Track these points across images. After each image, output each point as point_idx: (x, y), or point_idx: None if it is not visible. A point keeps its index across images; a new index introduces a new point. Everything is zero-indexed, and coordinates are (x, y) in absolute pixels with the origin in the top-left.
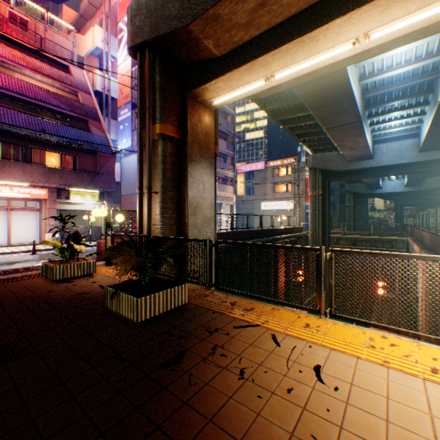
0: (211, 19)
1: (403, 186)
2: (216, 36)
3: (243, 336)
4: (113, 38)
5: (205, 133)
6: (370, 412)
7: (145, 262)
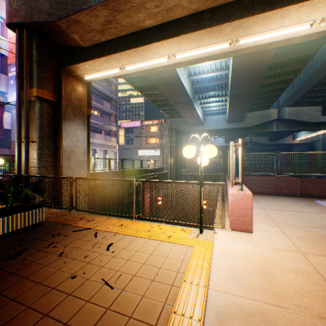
0: (74, 22)
1: (224, 142)
2: (80, 33)
3: (76, 235)
4: (3, 2)
5: (79, 99)
6: (123, 258)
7: (3, 193)
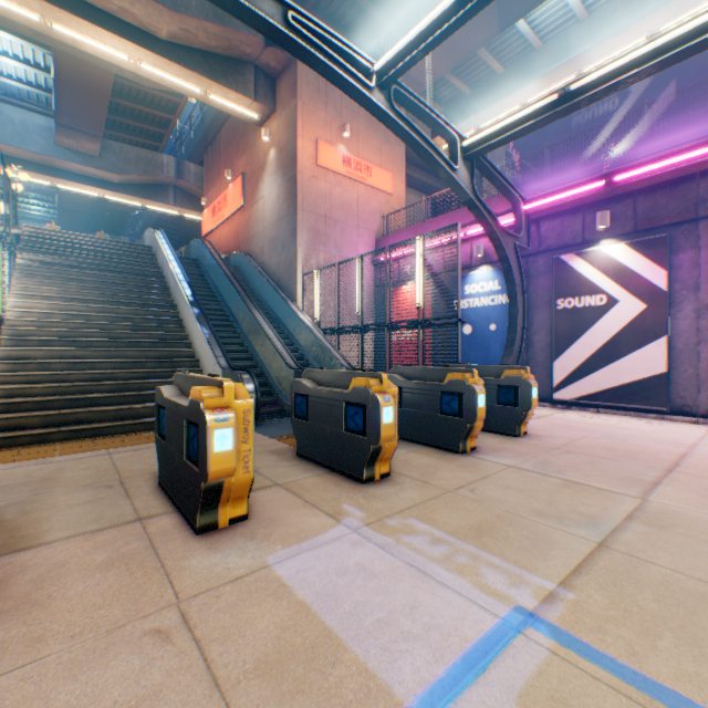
0: None
1: None
2: None
3: None
4: None
5: None
6: None
7: None
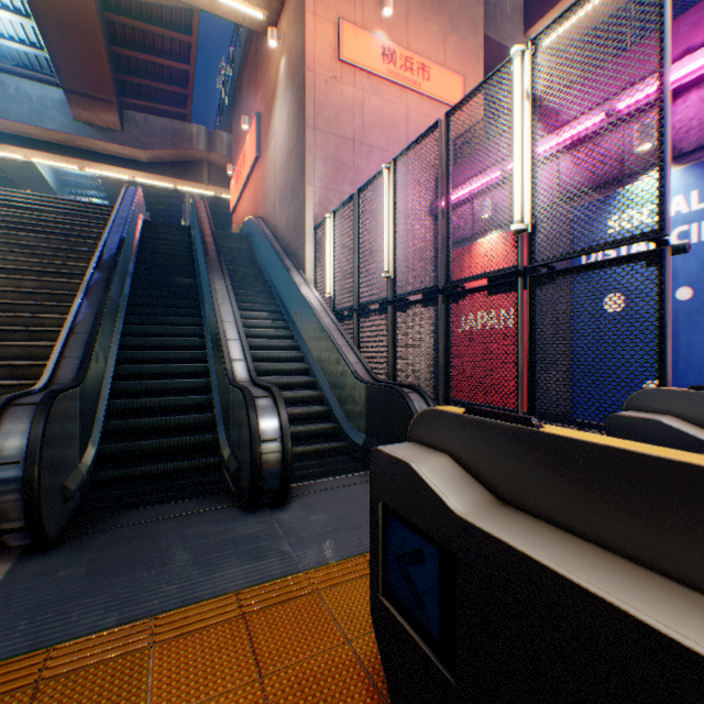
0: None
1: None
2: None
3: None
4: None
5: None
6: None
7: None
